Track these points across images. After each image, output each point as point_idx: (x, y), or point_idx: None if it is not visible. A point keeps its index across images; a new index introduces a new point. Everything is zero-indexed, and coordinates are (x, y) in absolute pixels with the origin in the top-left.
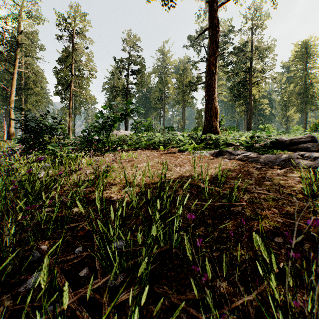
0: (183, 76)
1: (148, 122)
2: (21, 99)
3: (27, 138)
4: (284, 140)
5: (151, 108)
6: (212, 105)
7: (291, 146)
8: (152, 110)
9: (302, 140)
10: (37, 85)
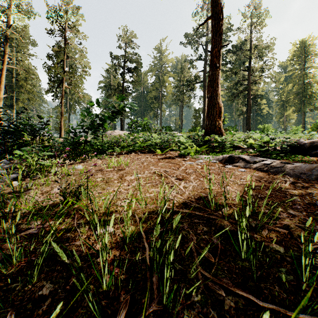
0: (181, 74)
1: (144, 121)
2: (13, 98)
3: (2, 140)
4: (303, 143)
5: (148, 107)
6: (215, 102)
7: (311, 150)
8: (149, 110)
9: None
10: (28, 82)
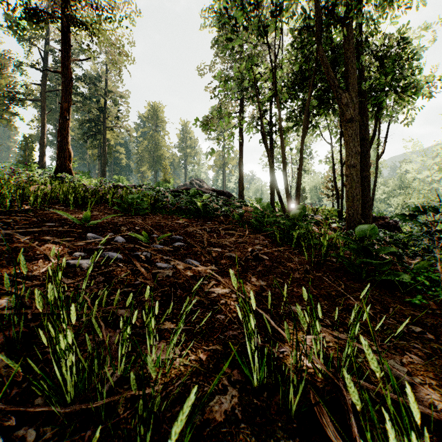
0: None
1: None
2: None
3: None
4: (121, 186)
5: None
6: (66, 148)
7: None
8: None
9: (130, 187)
10: None
